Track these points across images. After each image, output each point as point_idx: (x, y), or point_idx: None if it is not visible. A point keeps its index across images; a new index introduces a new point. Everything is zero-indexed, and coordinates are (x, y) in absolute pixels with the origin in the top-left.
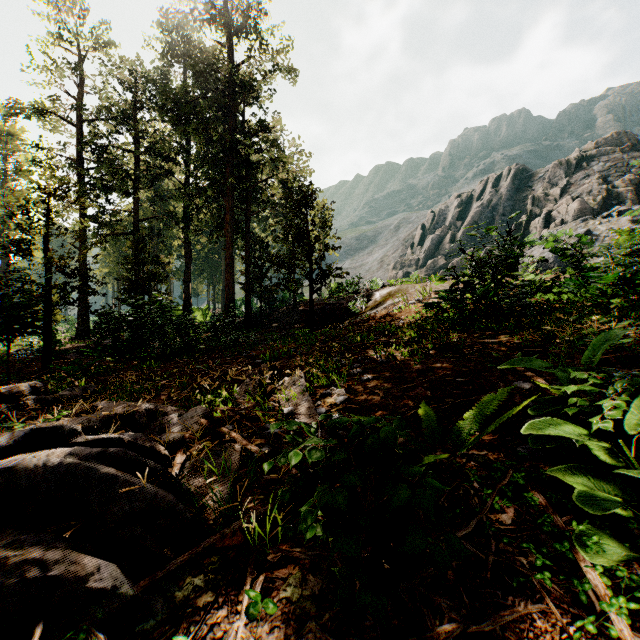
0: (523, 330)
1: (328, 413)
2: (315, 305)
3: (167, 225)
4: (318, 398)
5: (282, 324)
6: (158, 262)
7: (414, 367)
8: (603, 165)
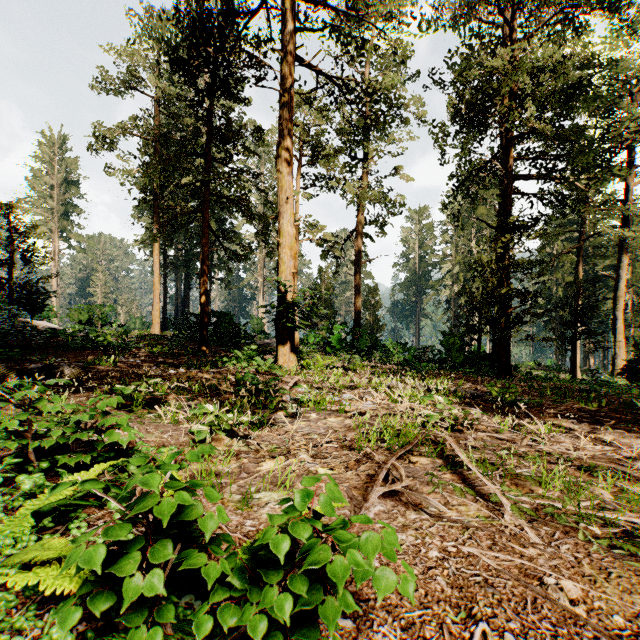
0: None
1: None
2: None
3: None
4: None
5: None
6: None
7: None
8: None
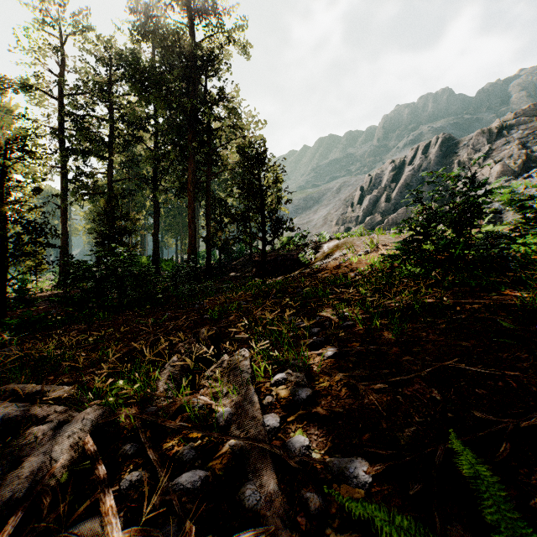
0: (507, 286)
1: (283, 425)
2: (268, 256)
3: (138, 186)
4: (268, 387)
5: (239, 273)
6: (129, 218)
7: (390, 336)
8: (521, 133)
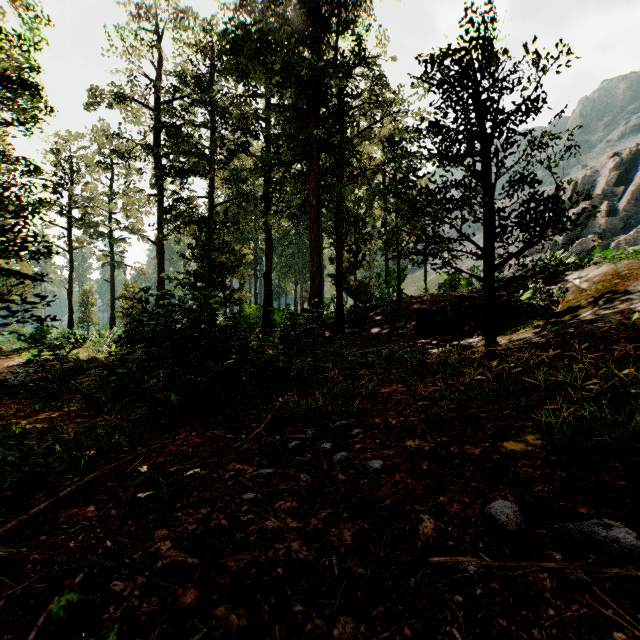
0: None
1: None
2: (439, 301)
3: (245, 210)
4: None
5: (385, 329)
6: (232, 252)
7: None
8: None
